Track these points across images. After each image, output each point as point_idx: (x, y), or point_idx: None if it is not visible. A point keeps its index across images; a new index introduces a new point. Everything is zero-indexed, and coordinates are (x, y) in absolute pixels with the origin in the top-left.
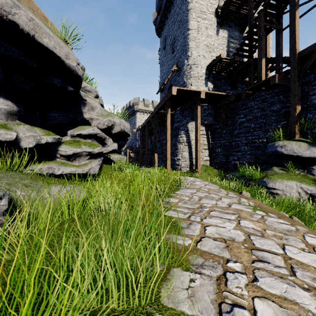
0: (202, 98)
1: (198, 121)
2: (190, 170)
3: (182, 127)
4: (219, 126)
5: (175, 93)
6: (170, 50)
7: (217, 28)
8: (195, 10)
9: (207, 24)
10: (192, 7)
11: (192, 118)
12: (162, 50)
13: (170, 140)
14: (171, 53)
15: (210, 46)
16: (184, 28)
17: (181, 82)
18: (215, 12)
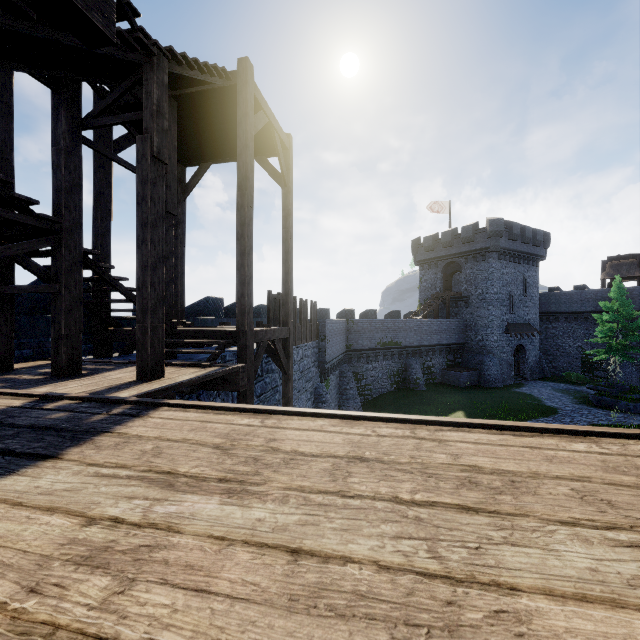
0: None
1: None
2: None
3: None
4: None
5: None
6: None
7: None
8: None
9: None
10: None
11: None
12: None
13: None
14: None
15: None
16: None
17: None
18: None
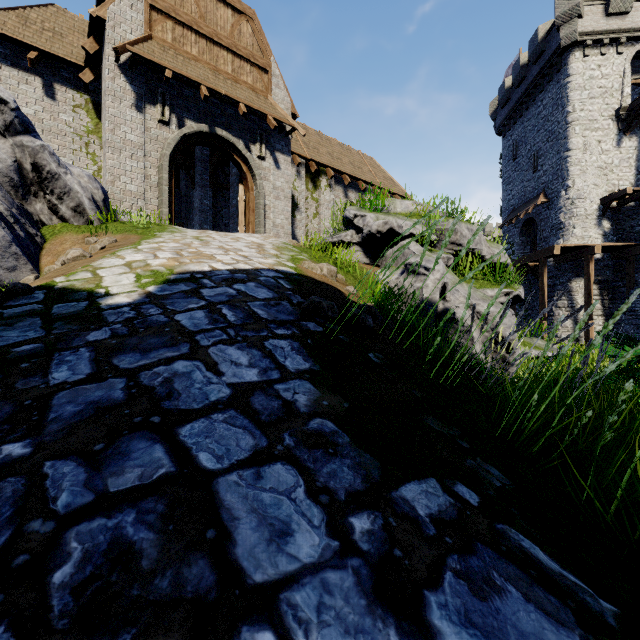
0: (597, 253)
1: (590, 282)
2: (575, 343)
3: (561, 286)
4: (623, 283)
5: (558, 252)
6: (527, 166)
7: (617, 138)
8: (579, 121)
9: (599, 136)
10: (575, 118)
11: (577, 274)
12: (507, 160)
13: (546, 306)
14: (530, 171)
15: (605, 166)
16: (560, 146)
17: (554, 221)
18: (613, 114)
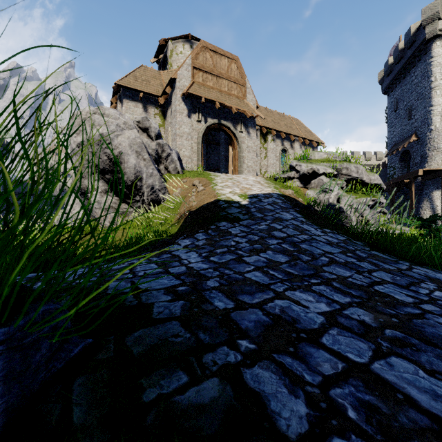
0: None
1: None
2: None
3: (425, 195)
4: None
5: (421, 174)
6: (404, 115)
7: None
8: (439, 87)
9: None
10: (436, 85)
11: (437, 187)
12: (391, 111)
13: (414, 208)
14: (406, 119)
15: None
16: (426, 103)
17: (422, 152)
18: None
